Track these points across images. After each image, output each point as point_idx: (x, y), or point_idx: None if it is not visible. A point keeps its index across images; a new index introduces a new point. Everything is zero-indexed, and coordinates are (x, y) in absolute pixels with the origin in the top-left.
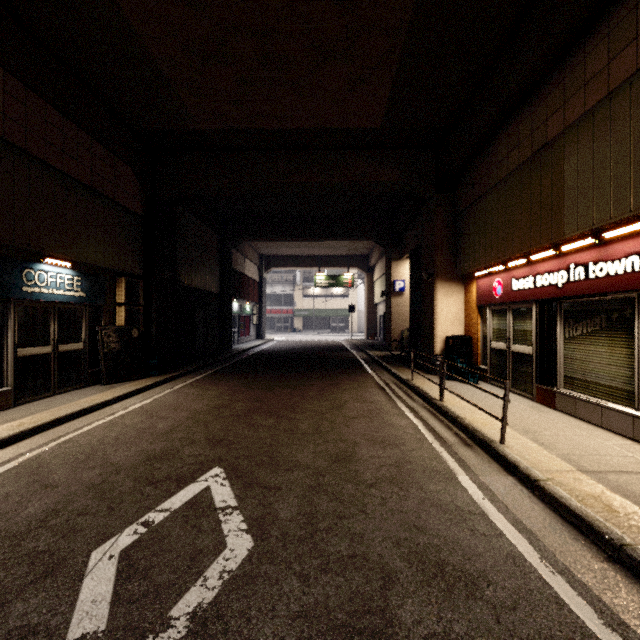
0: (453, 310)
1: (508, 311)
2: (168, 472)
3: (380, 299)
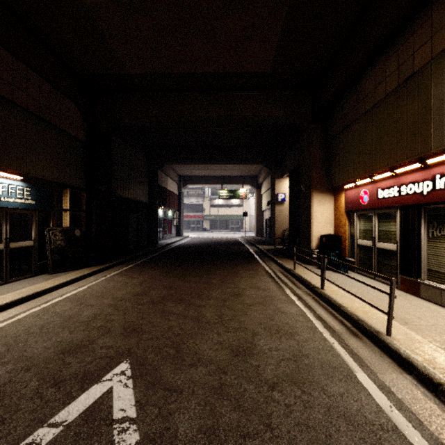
0: (325, 215)
1: (374, 215)
2: (76, 368)
3: (266, 207)
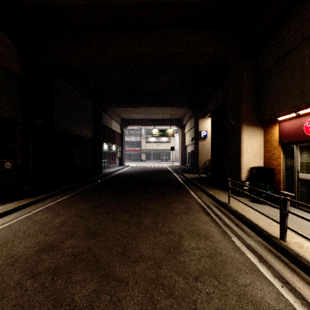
0: (255, 147)
1: None
2: None
3: (189, 143)
